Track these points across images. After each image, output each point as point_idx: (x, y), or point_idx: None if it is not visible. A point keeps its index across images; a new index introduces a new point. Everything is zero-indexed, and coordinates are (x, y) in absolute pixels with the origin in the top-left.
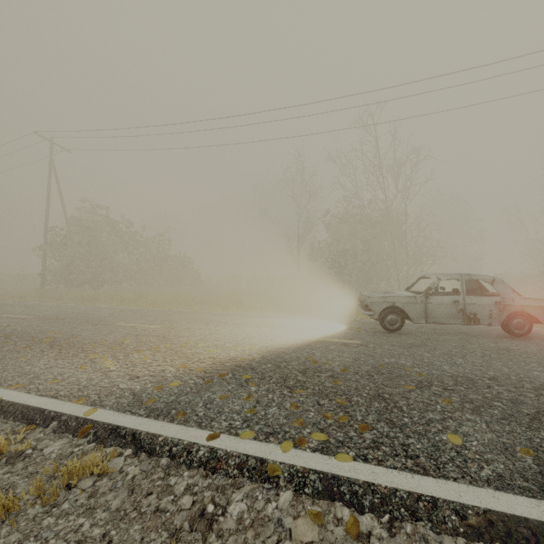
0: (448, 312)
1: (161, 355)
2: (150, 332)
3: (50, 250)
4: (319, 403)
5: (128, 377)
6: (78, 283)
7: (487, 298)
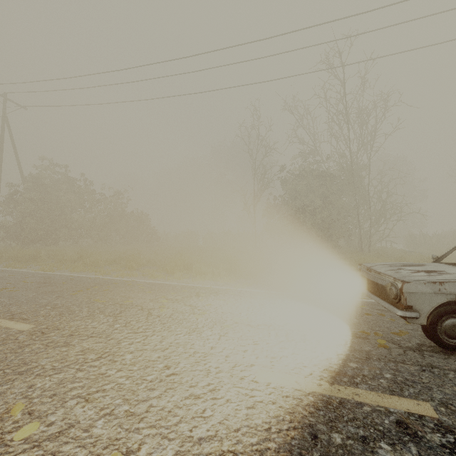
0: None
1: None
2: None
3: (2, 206)
4: None
5: None
6: (30, 240)
7: None
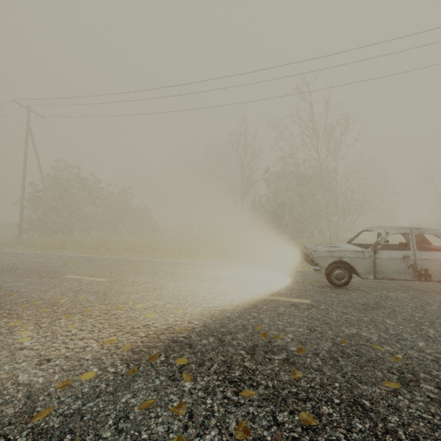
0: (398, 267)
1: (90, 322)
2: (92, 287)
3: (27, 203)
4: (276, 420)
5: (37, 361)
6: (51, 231)
7: (439, 254)
